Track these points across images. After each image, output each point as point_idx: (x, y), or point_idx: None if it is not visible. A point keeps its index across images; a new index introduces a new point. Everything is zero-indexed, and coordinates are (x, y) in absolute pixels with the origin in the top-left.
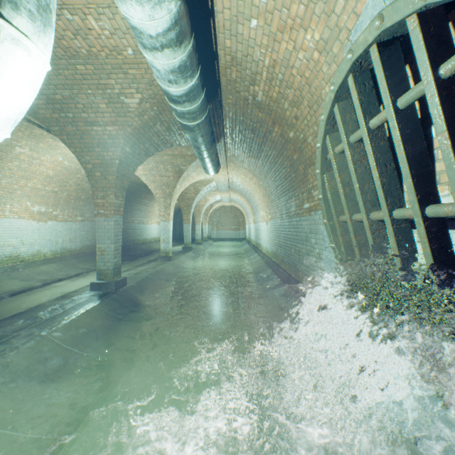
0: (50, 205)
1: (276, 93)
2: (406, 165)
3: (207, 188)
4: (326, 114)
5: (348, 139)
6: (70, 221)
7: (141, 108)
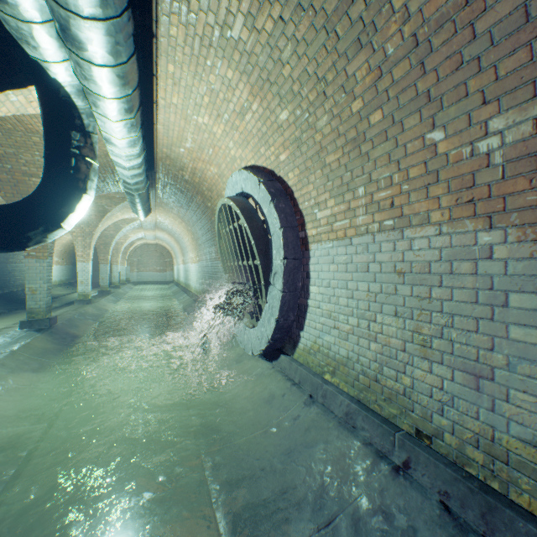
0: None
1: (198, 180)
2: (238, 247)
3: (130, 226)
4: (217, 216)
5: (226, 229)
6: None
7: None
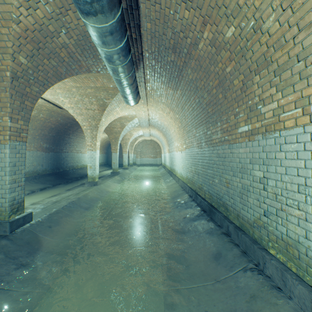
0: None
1: None
2: None
3: (131, 124)
4: None
5: None
6: None
7: None
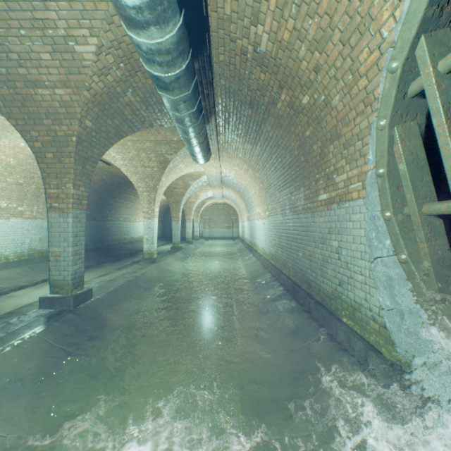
0: (14, 199)
1: (288, 32)
2: None
3: (197, 183)
4: None
5: None
6: (41, 218)
7: (100, 62)
